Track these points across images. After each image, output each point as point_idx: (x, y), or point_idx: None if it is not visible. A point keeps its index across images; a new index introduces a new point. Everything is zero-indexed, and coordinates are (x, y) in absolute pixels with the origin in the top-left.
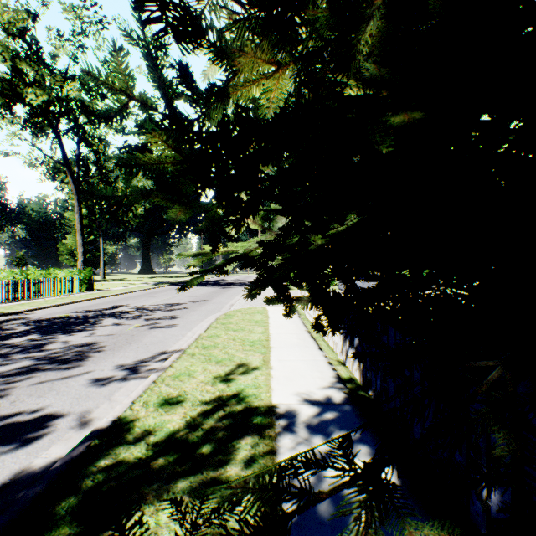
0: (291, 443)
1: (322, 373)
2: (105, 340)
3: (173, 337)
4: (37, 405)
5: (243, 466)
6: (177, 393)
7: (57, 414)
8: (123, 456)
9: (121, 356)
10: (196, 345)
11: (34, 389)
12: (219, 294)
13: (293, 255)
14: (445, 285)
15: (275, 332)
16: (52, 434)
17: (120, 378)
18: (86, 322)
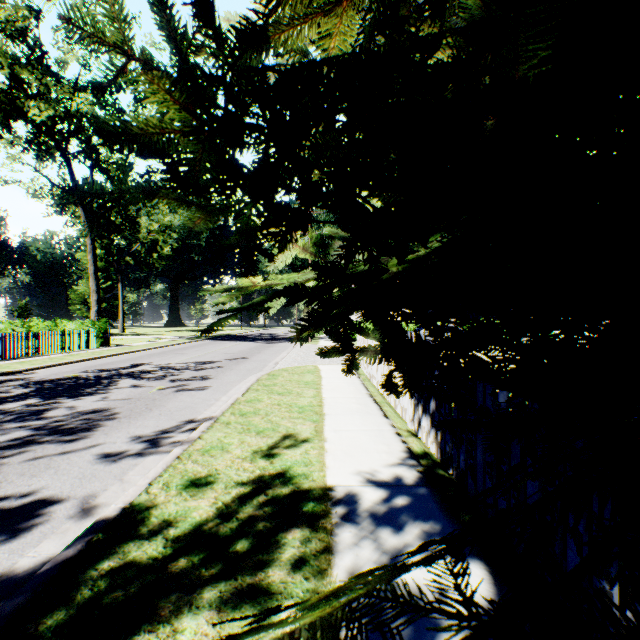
0: (351, 538)
1: (389, 447)
2: (121, 405)
3: (204, 402)
4: (28, 488)
5: (290, 569)
6: (206, 471)
7: (53, 498)
8: (133, 556)
9: (139, 425)
10: (232, 411)
11: (27, 467)
12: (261, 350)
13: (359, 285)
14: (582, 321)
15: (329, 395)
16: (44, 525)
17: (135, 453)
18: (98, 383)
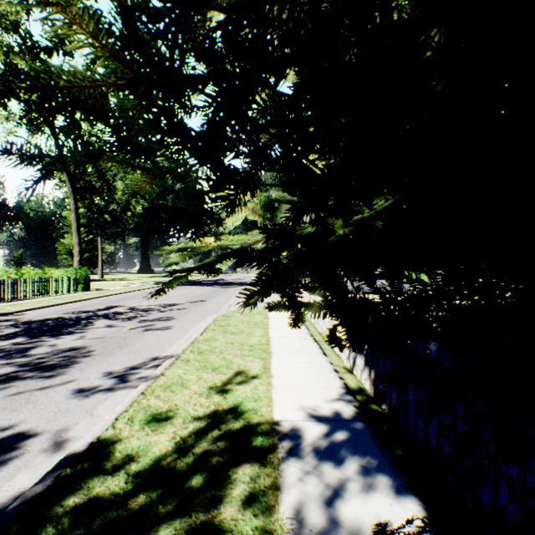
0: (296, 473)
1: (329, 383)
2: (96, 344)
3: (168, 341)
4: (9, 421)
5: (240, 505)
6: (167, 407)
7: (30, 432)
8: (97, 492)
9: (111, 362)
10: (191, 350)
11: (9, 402)
12: (217, 294)
13: (307, 248)
14: None
15: (275, 334)
16: (19, 458)
17: (106, 388)
18: (78, 323)
